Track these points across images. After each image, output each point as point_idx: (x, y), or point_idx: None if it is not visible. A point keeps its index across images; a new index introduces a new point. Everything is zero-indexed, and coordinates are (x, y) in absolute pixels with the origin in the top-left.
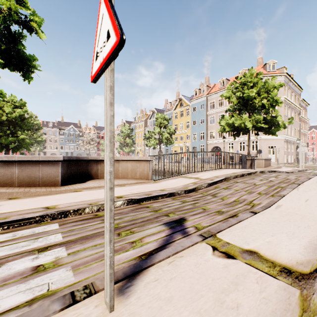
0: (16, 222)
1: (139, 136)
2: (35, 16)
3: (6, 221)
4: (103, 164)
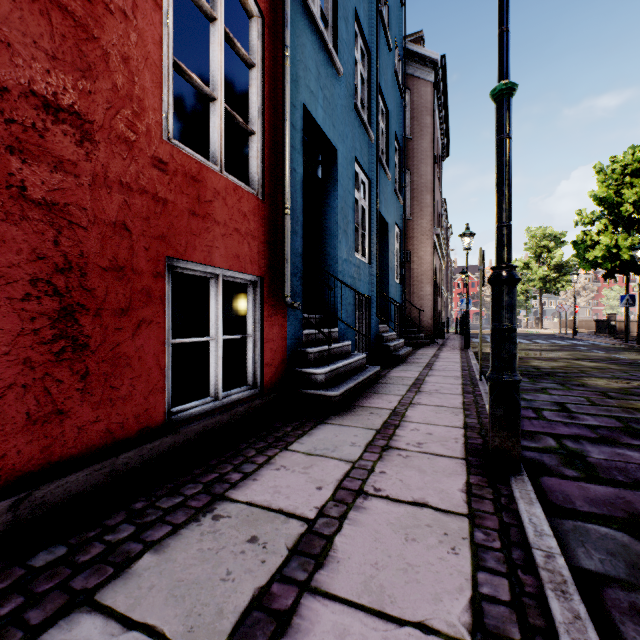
0: None
1: None
2: None
3: None
4: None
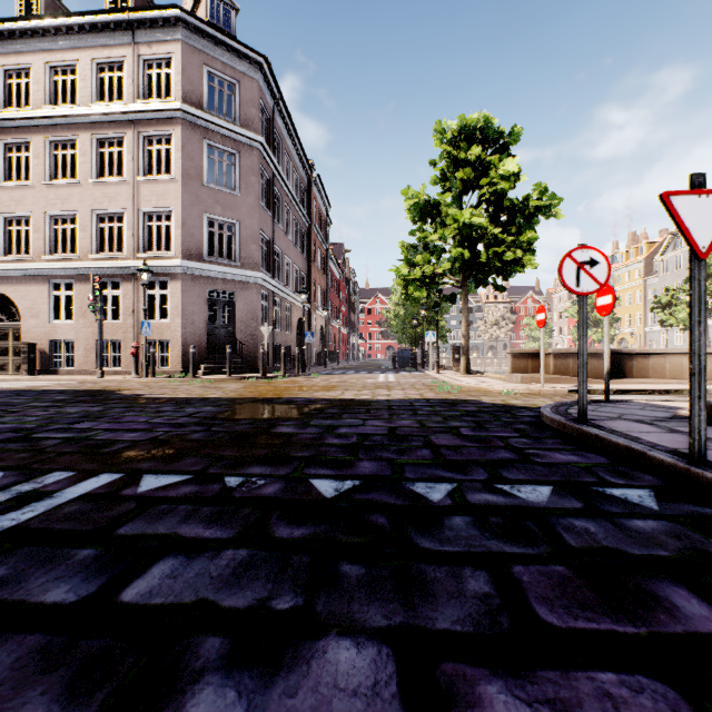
0: (637, 391)
1: (625, 301)
2: (553, 198)
3: (632, 389)
4: (639, 359)
